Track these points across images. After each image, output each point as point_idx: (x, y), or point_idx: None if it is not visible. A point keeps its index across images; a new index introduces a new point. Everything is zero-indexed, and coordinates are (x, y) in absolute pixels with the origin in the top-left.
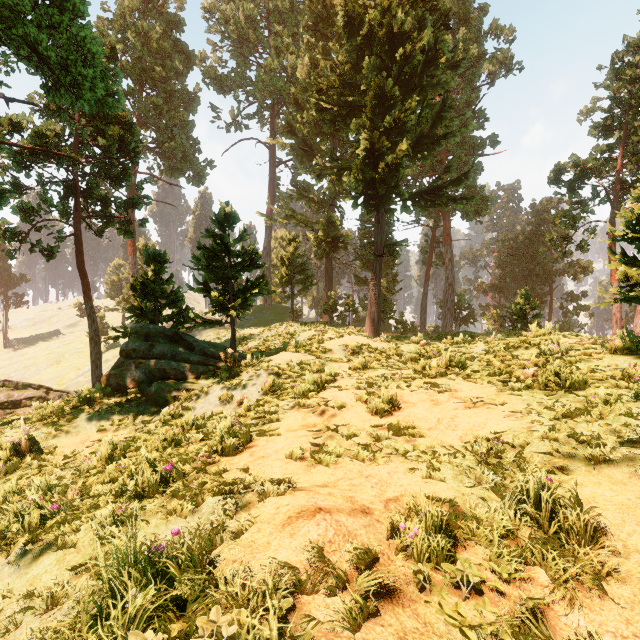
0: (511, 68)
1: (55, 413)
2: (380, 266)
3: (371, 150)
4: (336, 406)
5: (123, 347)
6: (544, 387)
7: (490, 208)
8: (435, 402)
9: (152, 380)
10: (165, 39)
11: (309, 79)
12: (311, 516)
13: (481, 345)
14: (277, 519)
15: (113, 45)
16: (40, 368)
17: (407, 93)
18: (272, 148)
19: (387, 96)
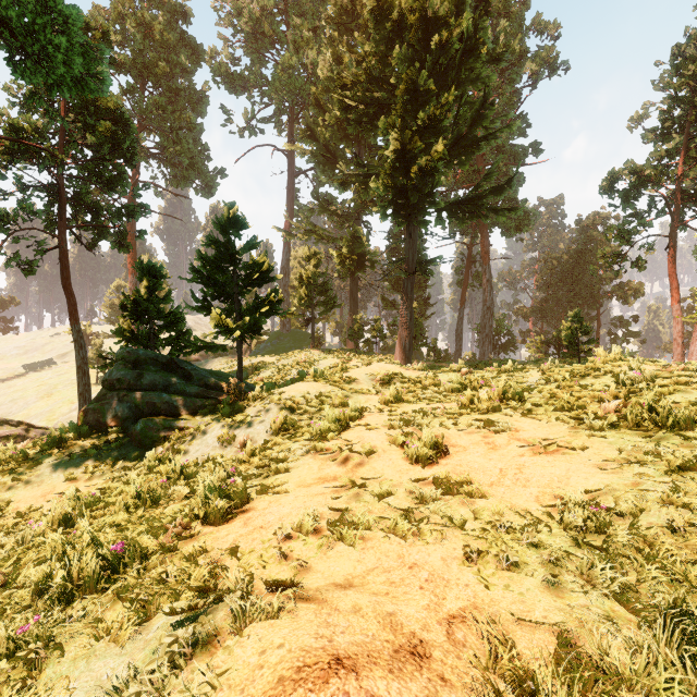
0: (556, 68)
1: (14, 458)
2: (412, 285)
3: (402, 152)
4: (363, 451)
5: (106, 376)
6: (635, 426)
7: (533, 223)
8: (492, 445)
9: (139, 416)
10: (169, 31)
11: (332, 77)
12: (320, 682)
13: (535, 373)
14: (258, 682)
15: (105, 29)
16: (29, 401)
17: (443, 89)
18: (291, 156)
19: (420, 90)
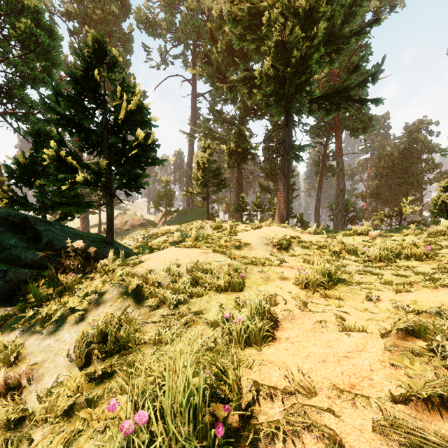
0: (395, 5)
1: None
2: (288, 166)
3: (283, 43)
4: None
5: None
6: None
7: (375, 126)
8: None
9: None
10: None
11: (223, 16)
12: None
13: None
14: None
15: None
16: None
17: None
18: (193, 83)
19: None
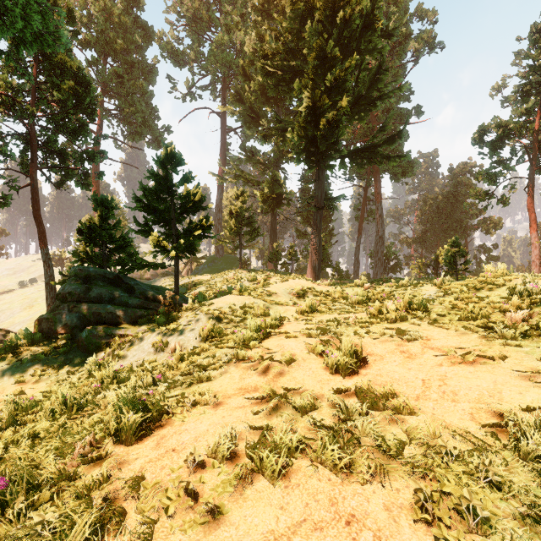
0: (434, 46)
1: None
2: (320, 218)
3: (313, 108)
4: (284, 361)
5: (60, 290)
6: None
7: (415, 170)
8: (407, 354)
9: (86, 325)
10: (126, 15)
11: (256, 52)
12: None
13: (429, 288)
14: None
15: (70, 7)
16: (14, 312)
17: (346, 57)
18: (223, 117)
19: (328, 57)
